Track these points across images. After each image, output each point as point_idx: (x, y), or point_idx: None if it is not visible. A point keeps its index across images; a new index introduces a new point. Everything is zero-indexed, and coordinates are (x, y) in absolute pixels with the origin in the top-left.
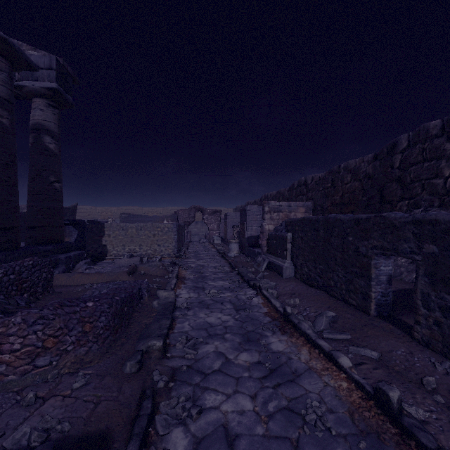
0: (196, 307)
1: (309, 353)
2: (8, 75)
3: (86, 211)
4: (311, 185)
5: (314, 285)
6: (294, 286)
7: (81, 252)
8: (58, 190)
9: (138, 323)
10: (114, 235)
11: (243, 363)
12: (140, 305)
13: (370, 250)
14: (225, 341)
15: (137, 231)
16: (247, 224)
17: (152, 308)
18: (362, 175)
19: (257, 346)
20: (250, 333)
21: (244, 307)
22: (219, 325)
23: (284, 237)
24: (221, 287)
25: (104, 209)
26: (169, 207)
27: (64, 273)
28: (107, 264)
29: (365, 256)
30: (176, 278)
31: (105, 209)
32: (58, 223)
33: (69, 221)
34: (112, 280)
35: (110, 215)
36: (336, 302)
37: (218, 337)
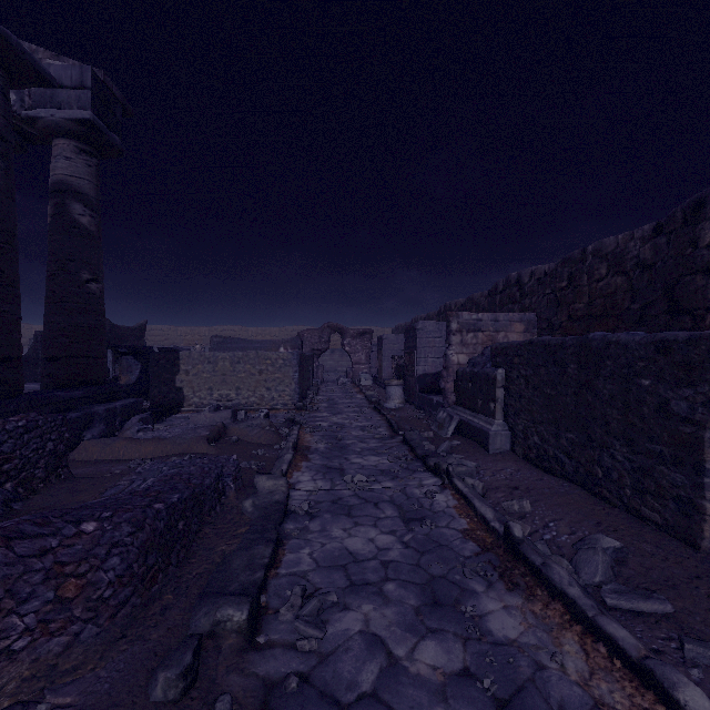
0: (327, 513)
1: (584, 652)
2: (1, 92)
3: (162, 333)
4: (530, 286)
5: (555, 470)
6: (513, 471)
7: (135, 400)
8: (95, 296)
9: (207, 553)
10: (195, 372)
11: (429, 672)
12: (219, 509)
13: (702, 409)
14: (385, 602)
15: (232, 365)
16: (418, 353)
17: (242, 514)
18: (630, 264)
19: (457, 621)
20: (438, 583)
21: (420, 515)
22: (372, 557)
23: (490, 376)
24: (375, 470)
25: (189, 331)
26: (289, 327)
27: (98, 439)
28: (182, 419)
29: (688, 422)
30: (294, 449)
31: (191, 331)
32: (95, 351)
33: (127, 349)
34: (181, 452)
35: (197, 340)
36: (611, 512)
37: (369, 590)
